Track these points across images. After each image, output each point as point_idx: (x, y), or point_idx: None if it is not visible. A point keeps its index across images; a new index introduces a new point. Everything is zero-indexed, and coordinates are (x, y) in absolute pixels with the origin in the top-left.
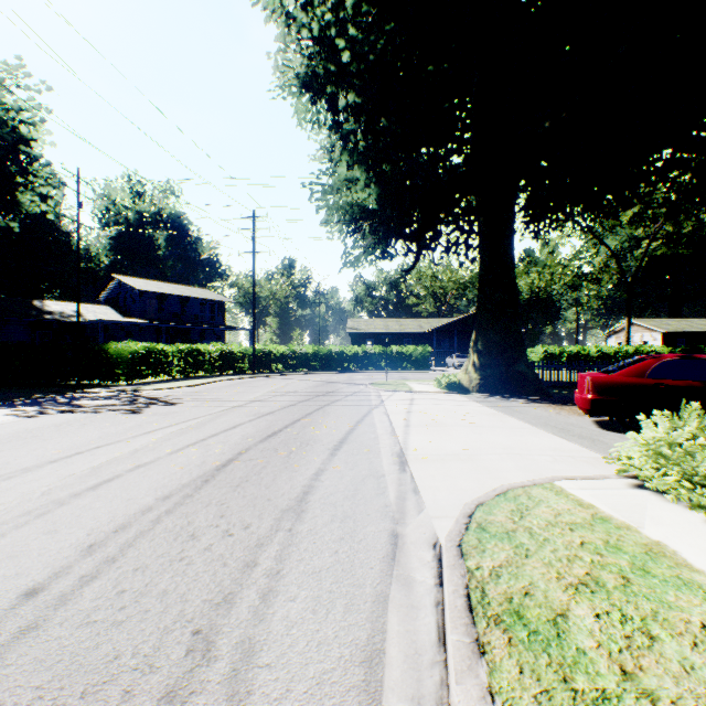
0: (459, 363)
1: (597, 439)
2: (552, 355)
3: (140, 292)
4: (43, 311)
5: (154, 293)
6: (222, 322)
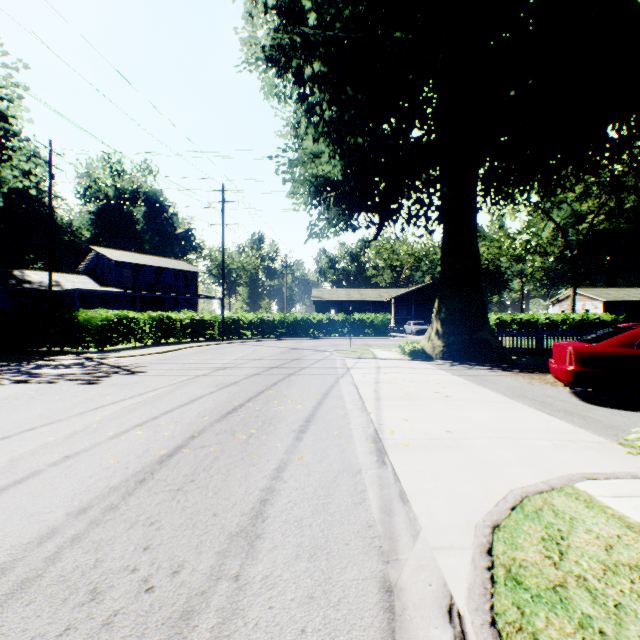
0: (417, 330)
1: (587, 416)
2: (503, 322)
3: (117, 263)
4: (22, 280)
5: (130, 264)
6: (195, 291)
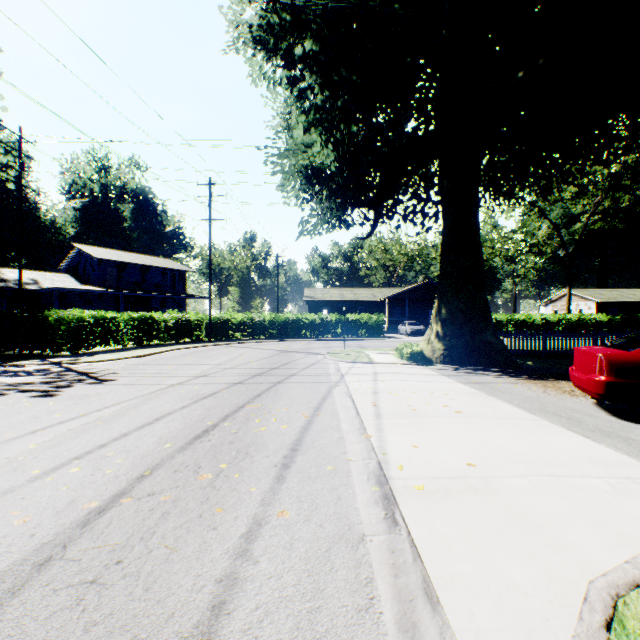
0: (411, 330)
1: (629, 437)
2: (500, 323)
3: (99, 261)
4: None
5: (114, 262)
6: (183, 291)
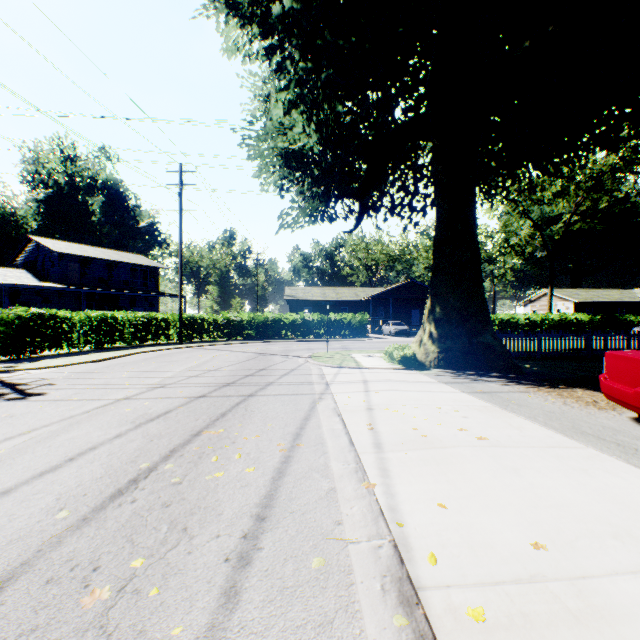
0: (396, 330)
1: None
2: None
3: (60, 255)
4: None
5: (77, 257)
6: (155, 289)
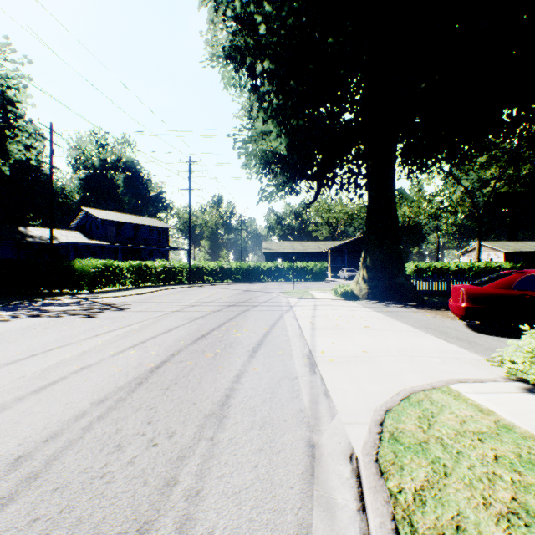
0: (349, 275)
1: (473, 341)
2: (420, 269)
3: (102, 221)
4: (26, 235)
5: (113, 222)
6: (166, 244)
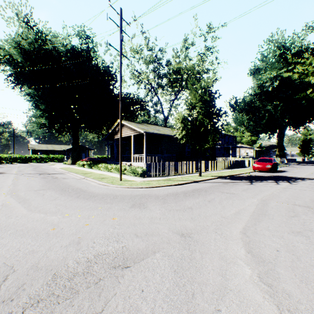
0: None
1: None
2: (99, 157)
3: None
4: None
5: None
6: None
